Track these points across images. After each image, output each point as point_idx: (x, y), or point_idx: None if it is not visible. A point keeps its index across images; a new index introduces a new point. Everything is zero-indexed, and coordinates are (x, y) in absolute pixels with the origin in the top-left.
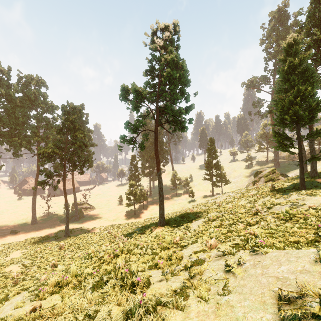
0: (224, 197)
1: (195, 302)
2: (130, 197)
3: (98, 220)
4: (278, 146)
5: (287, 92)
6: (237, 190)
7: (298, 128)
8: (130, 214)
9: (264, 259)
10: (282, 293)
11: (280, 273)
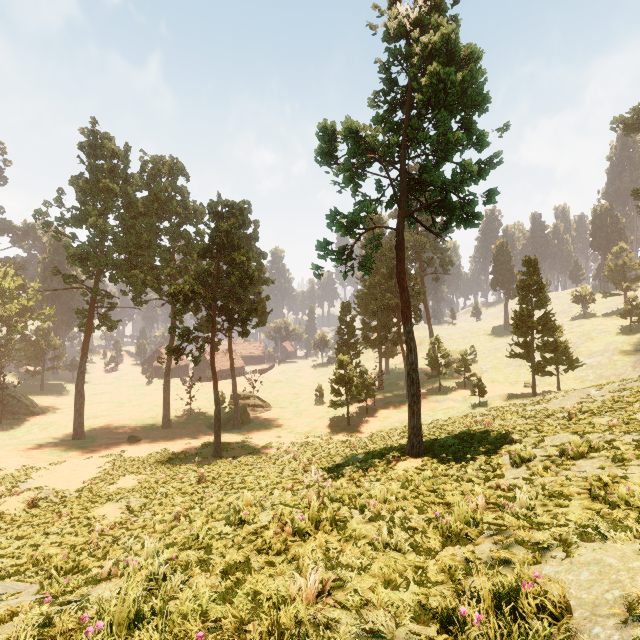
0: (573, 400)
1: None
2: (338, 388)
3: (276, 431)
4: None
5: None
6: (614, 384)
7: None
8: (338, 425)
9: None
10: None
11: None
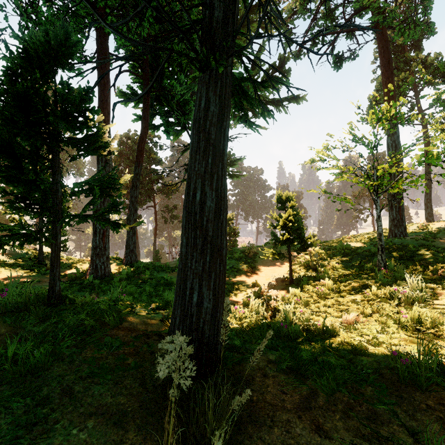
0: None
1: None
2: None
3: None
4: None
5: None
6: None
7: None
8: None
9: None
10: None
11: None
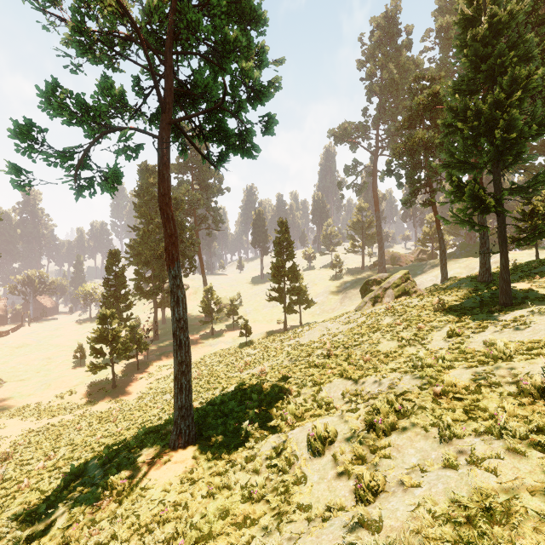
0: (317, 333)
1: None
2: (101, 348)
3: (1, 418)
4: (465, 209)
5: (473, 94)
6: (342, 317)
7: (499, 171)
8: (100, 390)
9: None
10: None
11: None
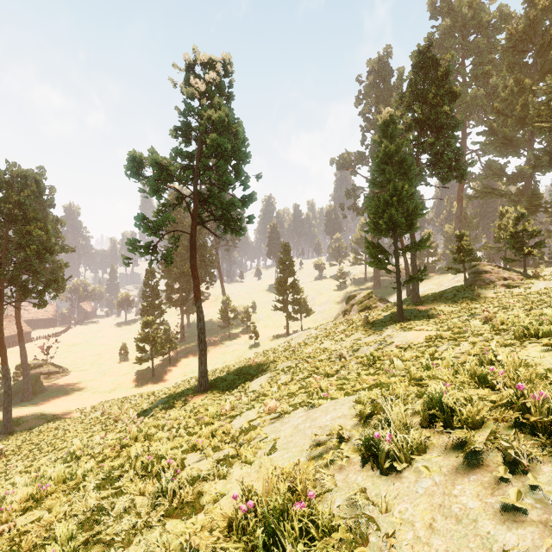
0: (303, 337)
1: (239, 469)
2: (143, 346)
3: (77, 394)
4: (372, 262)
5: (383, 187)
6: (323, 325)
7: (396, 237)
8: (143, 378)
9: (316, 411)
10: (319, 438)
11: (324, 422)
